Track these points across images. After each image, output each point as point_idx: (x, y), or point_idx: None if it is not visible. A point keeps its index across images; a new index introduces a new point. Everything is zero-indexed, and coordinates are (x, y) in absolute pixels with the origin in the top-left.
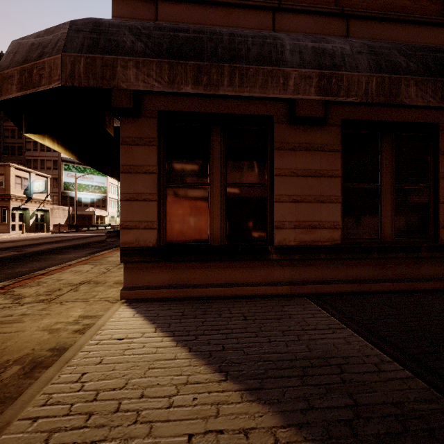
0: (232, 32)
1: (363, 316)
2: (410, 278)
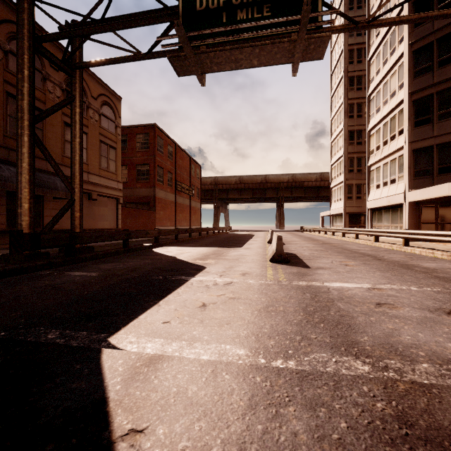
0: None
1: None
2: None
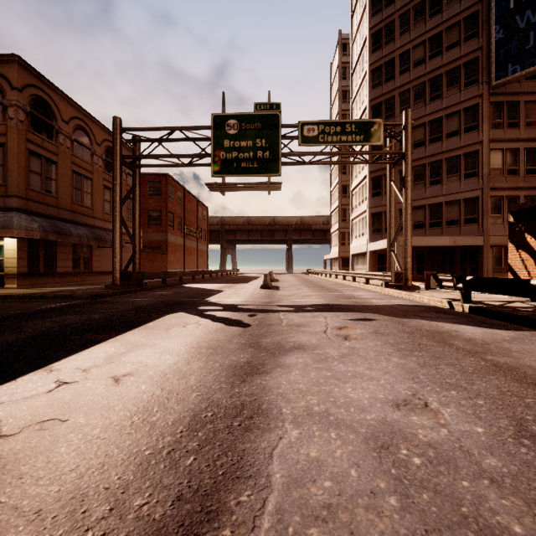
0: (63, 227)
1: (83, 285)
2: (87, 280)
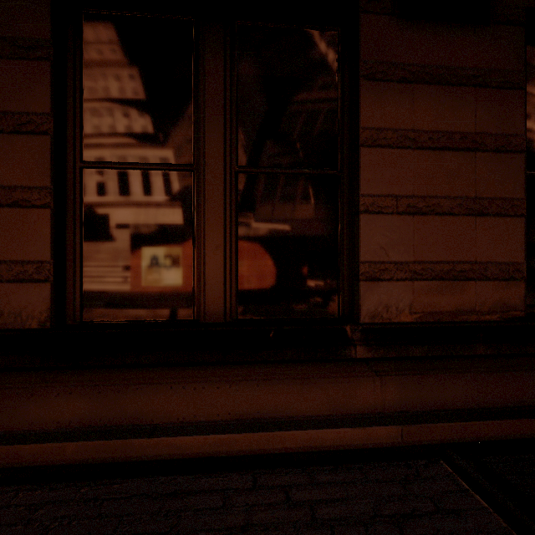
0: None
1: None
2: None
